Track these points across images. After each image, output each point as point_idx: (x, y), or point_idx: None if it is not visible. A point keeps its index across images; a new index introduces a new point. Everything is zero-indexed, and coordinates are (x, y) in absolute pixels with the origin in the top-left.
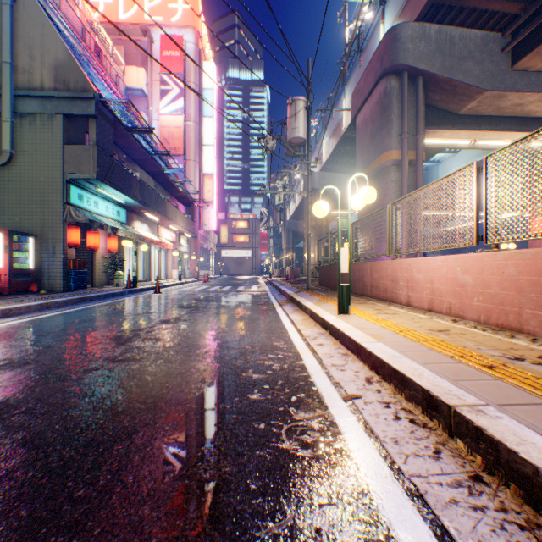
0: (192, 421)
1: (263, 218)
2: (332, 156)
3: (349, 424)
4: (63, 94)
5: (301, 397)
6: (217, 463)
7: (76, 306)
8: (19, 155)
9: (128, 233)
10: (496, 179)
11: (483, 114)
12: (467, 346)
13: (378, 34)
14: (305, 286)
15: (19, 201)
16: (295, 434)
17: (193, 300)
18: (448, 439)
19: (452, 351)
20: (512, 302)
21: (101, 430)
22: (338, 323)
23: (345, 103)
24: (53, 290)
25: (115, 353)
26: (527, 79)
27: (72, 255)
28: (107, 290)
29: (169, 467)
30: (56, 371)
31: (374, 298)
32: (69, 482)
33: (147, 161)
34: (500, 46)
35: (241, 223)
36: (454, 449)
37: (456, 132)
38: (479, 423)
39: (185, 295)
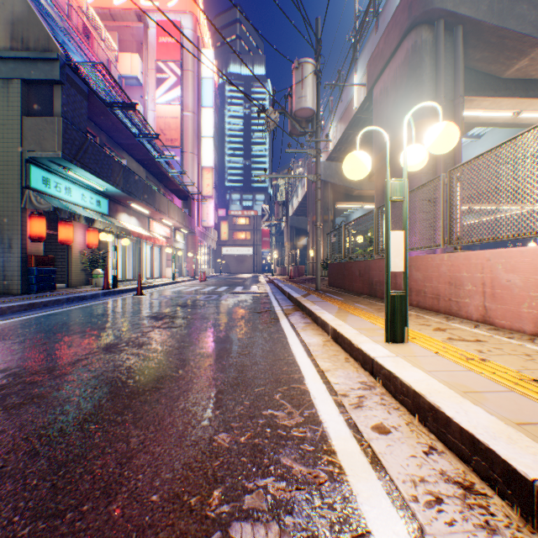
0: None
1: (265, 214)
2: (340, 143)
3: None
4: (20, 54)
5: None
6: None
7: (16, 315)
8: None
9: (108, 225)
10: None
11: (533, 78)
12: None
13: None
14: (312, 287)
15: None
16: None
17: (175, 305)
18: None
19: None
20: None
21: None
22: (405, 373)
23: (356, 80)
24: (9, 293)
25: None
26: None
27: (38, 250)
28: (76, 291)
29: None
30: None
31: (415, 306)
32: None
33: (135, 146)
34: None
35: (242, 219)
36: None
37: (497, 100)
38: None
39: (169, 299)
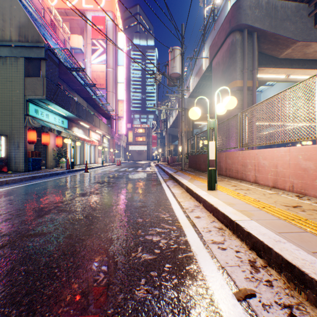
0: None
1: (154, 127)
2: (196, 88)
3: None
4: (24, 44)
5: (191, 293)
6: None
7: (28, 182)
8: None
9: (68, 134)
10: None
11: (295, 58)
12: None
13: (227, 8)
14: (180, 168)
15: None
16: None
17: (107, 177)
18: None
19: None
20: None
21: None
22: (210, 199)
23: (204, 54)
24: (18, 171)
25: (29, 227)
26: None
27: (31, 148)
28: (53, 170)
29: None
30: None
31: (228, 177)
32: None
33: (81, 90)
34: (307, 12)
35: (141, 130)
36: None
37: (276, 69)
38: None
39: (103, 174)
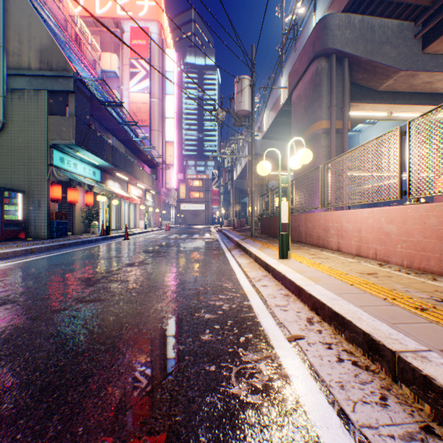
0: (147, 363)
1: (215, 178)
2: (271, 126)
3: (295, 367)
4: (46, 73)
5: (249, 338)
6: (168, 411)
7: (56, 251)
8: (9, 124)
9: (102, 190)
10: (419, 141)
11: (398, 91)
12: (397, 289)
13: (311, 24)
14: (249, 234)
15: (10, 163)
16: (245, 377)
17: (156, 246)
18: (392, 384)
19: (384, 293)
20: (434, 249)
21: (59, 373)
22: (279, 267)
23: (282, 82)
24: (39, 238)
25: (83, 294)
26: (435, 60)
27: (55, 208)
28: (84, 237)
29: (120, 416)
30: (28, 311)
31: (308, 244)
32: (17, 434)
33: (118, 130)
34: (412, 33)
35: (197, 182)
36: (399, 395)
37: (375, 105)
38: (427, 372)
39: (149, 242)
